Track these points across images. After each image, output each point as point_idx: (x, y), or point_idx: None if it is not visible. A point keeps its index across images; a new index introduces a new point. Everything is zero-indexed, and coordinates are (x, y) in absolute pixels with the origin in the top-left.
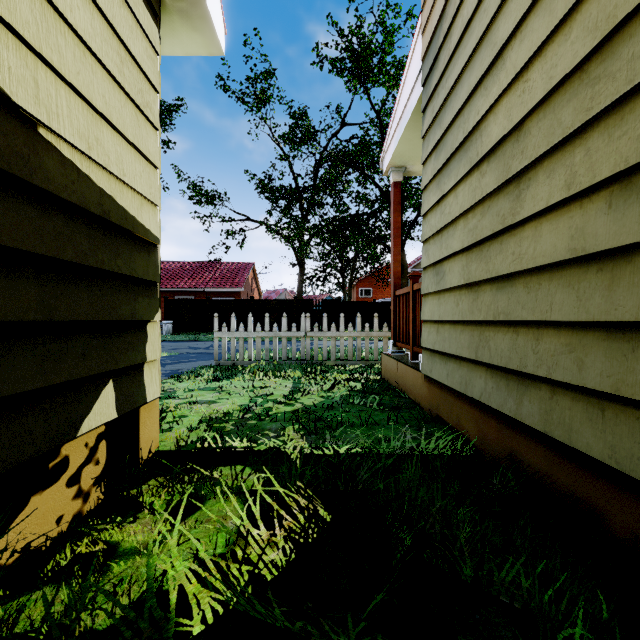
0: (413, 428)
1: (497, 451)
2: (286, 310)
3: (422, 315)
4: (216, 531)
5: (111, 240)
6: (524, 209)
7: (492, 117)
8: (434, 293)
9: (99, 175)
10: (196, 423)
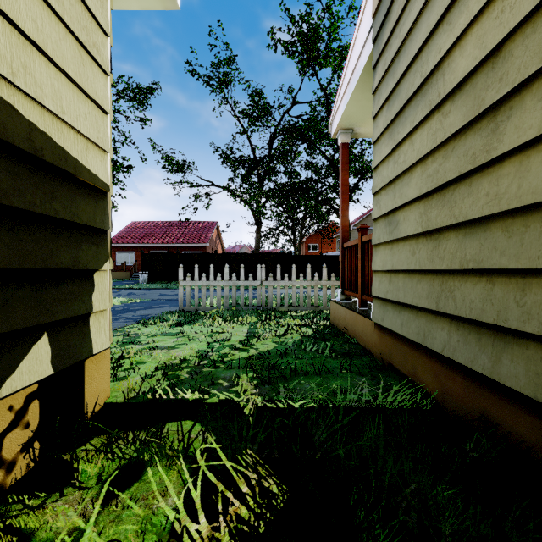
0: (367, 377)
1: (464, 409)
2: (245, 262)
3: (373, 265)
4: (152, 514)
5: (45, 181)
6: (504, 143)
7: (458, 51)
8: (386, 243)
9: (28, 107)
10: (152, 370)
